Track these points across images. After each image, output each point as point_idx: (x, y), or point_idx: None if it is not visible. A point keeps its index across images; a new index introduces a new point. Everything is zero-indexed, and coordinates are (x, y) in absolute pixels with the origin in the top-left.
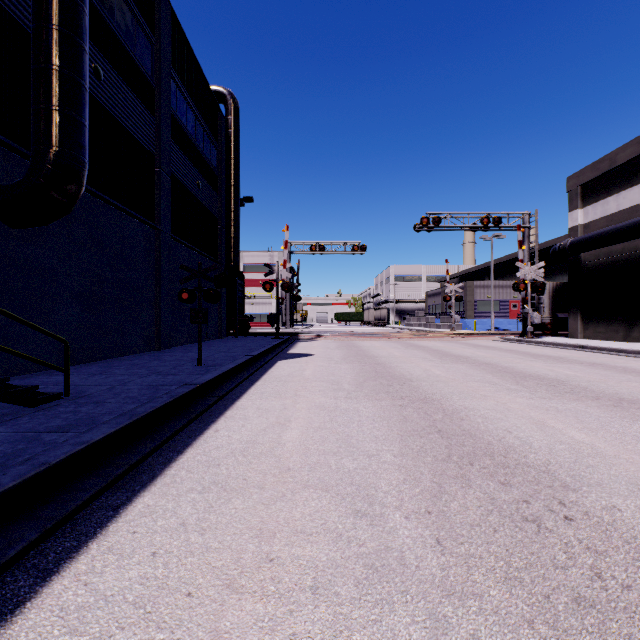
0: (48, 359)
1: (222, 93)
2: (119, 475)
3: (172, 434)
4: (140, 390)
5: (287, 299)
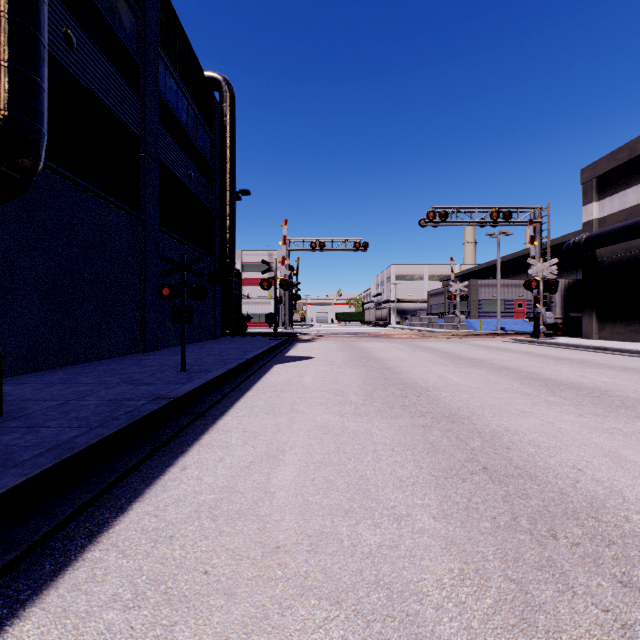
0: (4, 365)
1: (217, 79)
2: (3, 567)
3: (119, 477)
4: (97, 407)
5: (286, 298)
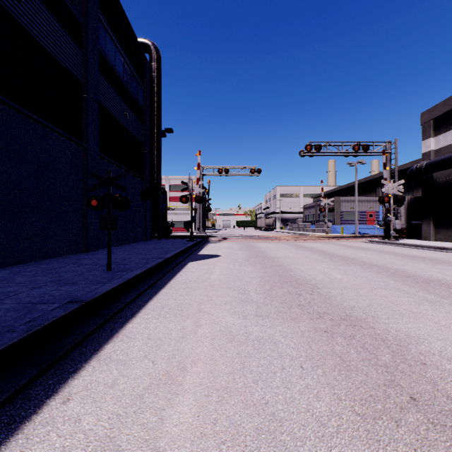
0: None
1: (147, 44)
2: None
3: None
4: (6, 312)
5: (200, 210)
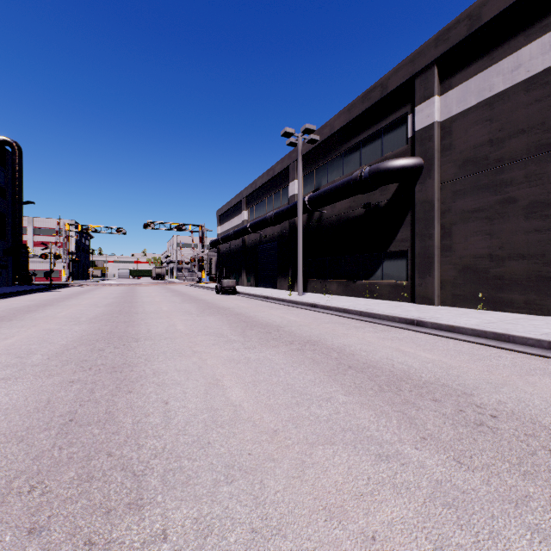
0: None
1: (9, 142)
2: None
3: None
4: None
5: (67, 261)
